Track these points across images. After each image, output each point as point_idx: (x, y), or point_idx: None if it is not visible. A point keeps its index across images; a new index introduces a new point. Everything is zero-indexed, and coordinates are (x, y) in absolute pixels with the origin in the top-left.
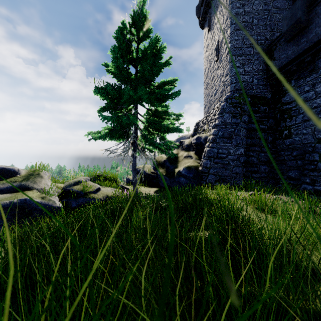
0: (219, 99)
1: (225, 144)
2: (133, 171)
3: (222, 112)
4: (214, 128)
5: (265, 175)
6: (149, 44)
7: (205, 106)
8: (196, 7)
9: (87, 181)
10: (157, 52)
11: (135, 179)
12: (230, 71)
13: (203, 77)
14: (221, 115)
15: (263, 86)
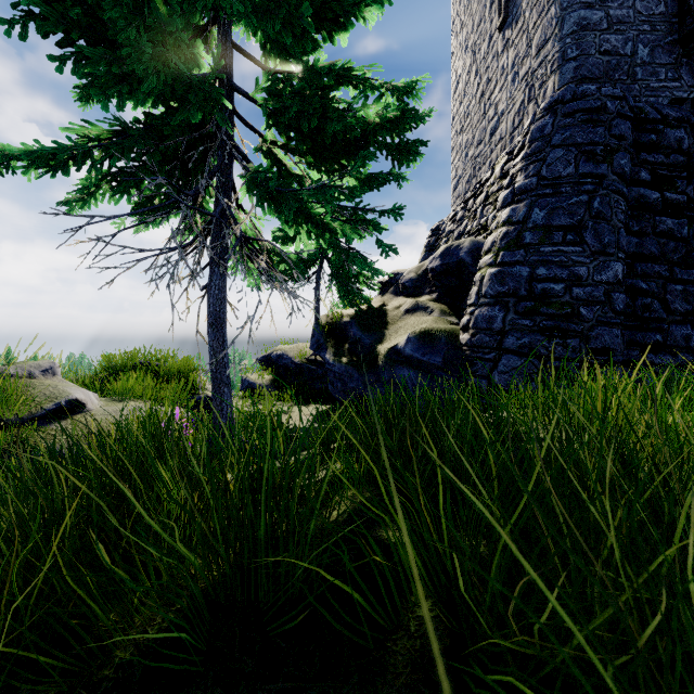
0: (512, 134)
1: (558, 247)
2: (212, 330)
3: (541, 146)
4: (512, 204)
5: (688, 359)
6: None
7: (459, 181)
8: None
9: (33, 377)
10: None
11: (213, 364)
12: (561, 24)
13: (452, 106)
14: (538, 156)
15: (667, 69)
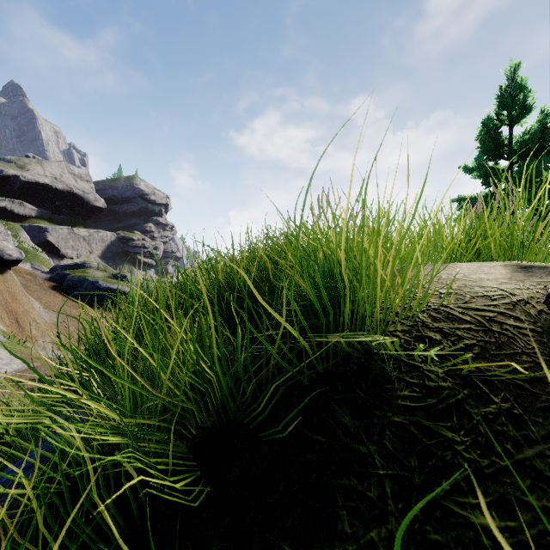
0: None
1: None
2: None
3: None
4: None
5: None
6: (533, 137)
7: None
8: None
9: None
10: (547, 138)
11: None
12: None
13: None
14: None
15: None
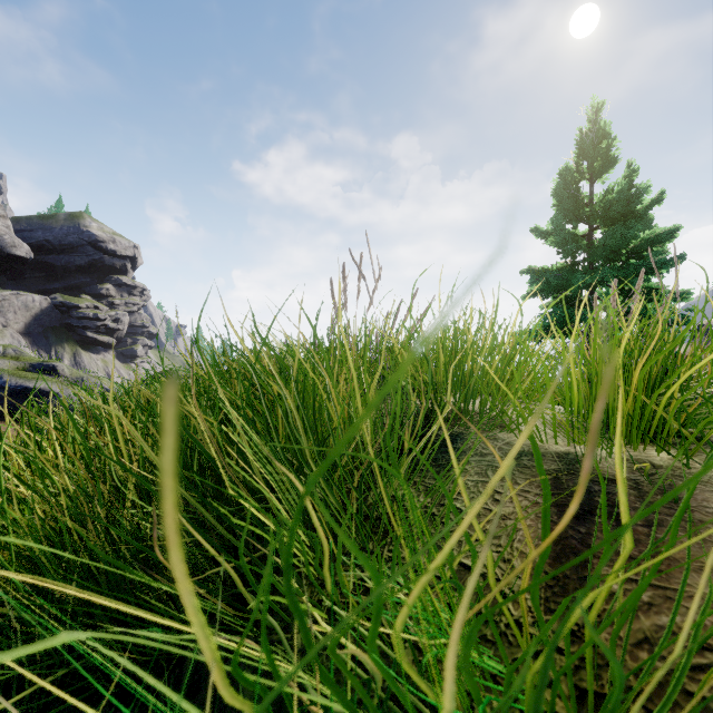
0: None
1: None
2: None
3: None
4: None
5: None
6: (619, 197)
7: None
8: None
9: None
10: (634, 199)
11: None
12: None
13: None
14: None
15: None
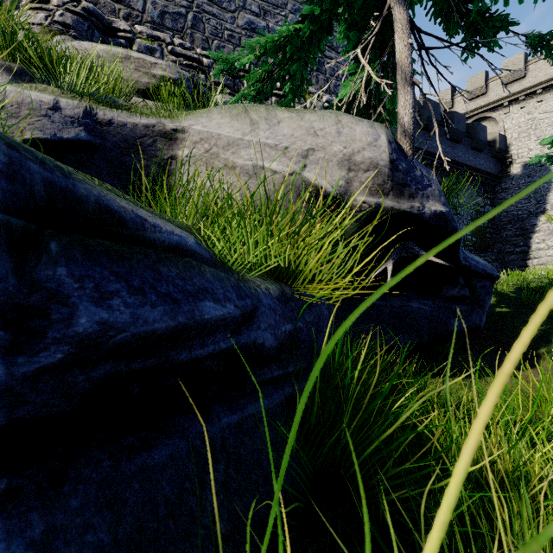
0: None
1: None
2: None
3: None
4: None
5: None
6: None
7: None
8: None
9: None
10: None
11: None
12: None
13: None
14: None
15: None
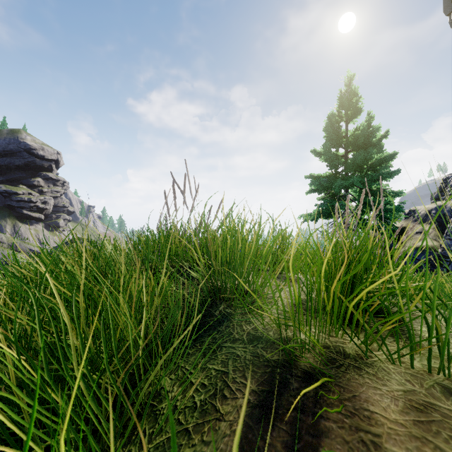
0: None
1: None
2: None
3: None
4: None
5: None
6: (362, 133)
7: None
8: (444, 0)
9: None
10: (371, 134)
11: None
12: None
13: None
14: None
15: None
